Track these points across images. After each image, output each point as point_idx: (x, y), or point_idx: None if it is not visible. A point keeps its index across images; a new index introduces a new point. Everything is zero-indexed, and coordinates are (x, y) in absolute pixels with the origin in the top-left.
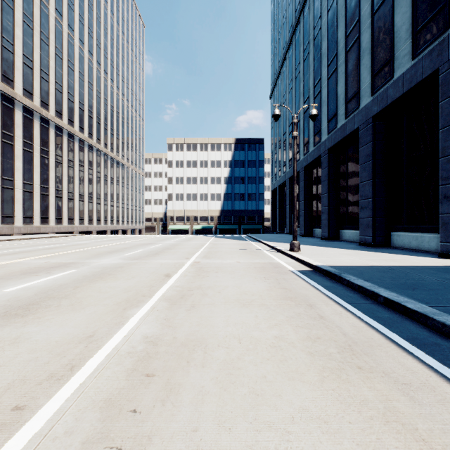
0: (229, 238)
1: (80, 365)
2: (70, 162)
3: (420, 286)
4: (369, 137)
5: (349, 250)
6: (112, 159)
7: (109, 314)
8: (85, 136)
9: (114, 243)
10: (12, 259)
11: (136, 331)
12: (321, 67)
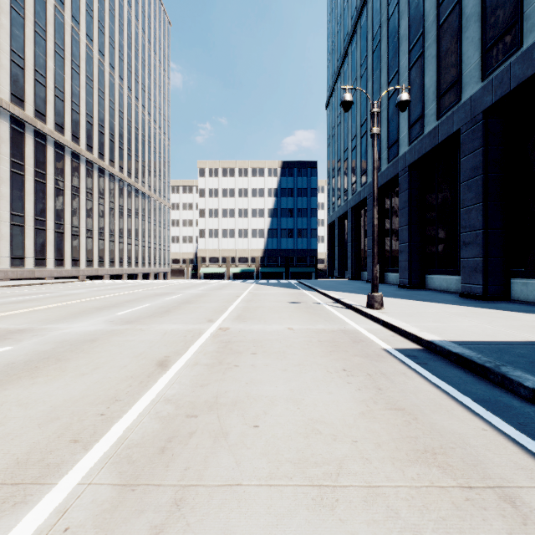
0: (275, 285)
1: None
2: (75, 188)
3: None
4: (477, 141)
5: (456, 306)
6: (130, 186)
7: None
8: (94, 157)
9: (117, 293)
10: None
11: None
12: (399, 54)
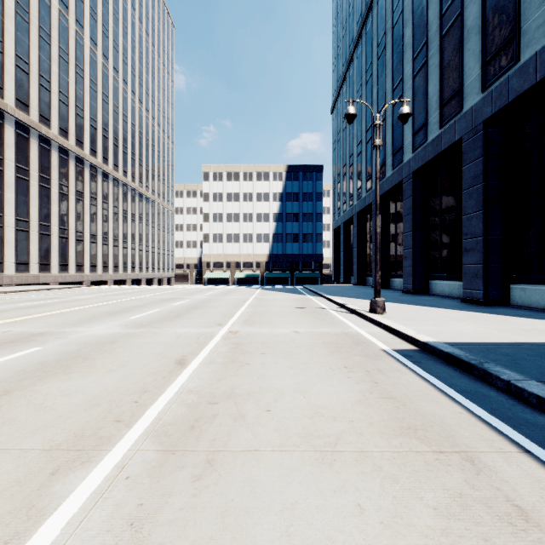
0: (280, 291)
1: None
2: (79, 193)
3: None
4: (478, 151)
5: (456, 311)
6: (134, 190)
7: (4, 497)
8: (98, 161)
9: (125, 298)
10: None
11: None
12: (403, 62)
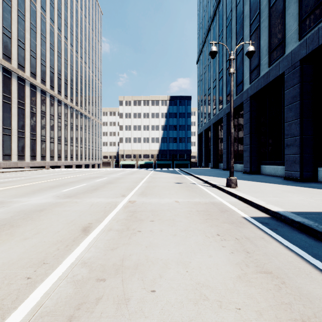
0: (165, 172)
1: None
2: (43, 112)
3: None
4: (296, 79)
5: (284, 186)
6: (77, 111)
7: None
8: (55, 93)
9: (66, 177)
10: None
11: None
12: (243, 27)
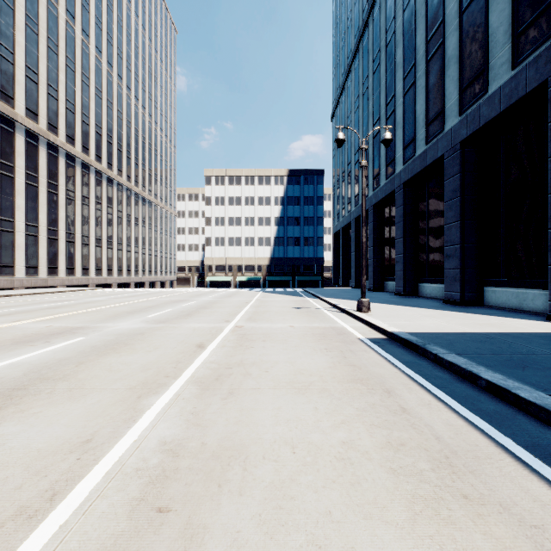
0: (281, 293)
1: (65, 492)
2: (85, 198)
3: (532, 363)
4: (456, 167)
5: (432, 310)
6: (137, 195)
7: (117, 405)
8: (103, 167)
9: (137, 300)
10: (5, 323)
11: (151, 433)
12: (395, 80)
